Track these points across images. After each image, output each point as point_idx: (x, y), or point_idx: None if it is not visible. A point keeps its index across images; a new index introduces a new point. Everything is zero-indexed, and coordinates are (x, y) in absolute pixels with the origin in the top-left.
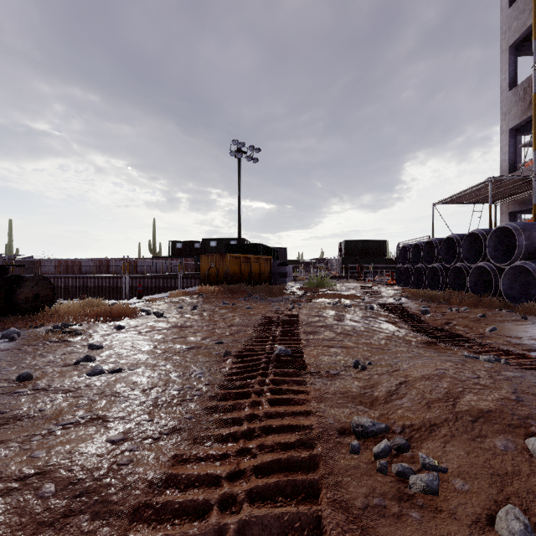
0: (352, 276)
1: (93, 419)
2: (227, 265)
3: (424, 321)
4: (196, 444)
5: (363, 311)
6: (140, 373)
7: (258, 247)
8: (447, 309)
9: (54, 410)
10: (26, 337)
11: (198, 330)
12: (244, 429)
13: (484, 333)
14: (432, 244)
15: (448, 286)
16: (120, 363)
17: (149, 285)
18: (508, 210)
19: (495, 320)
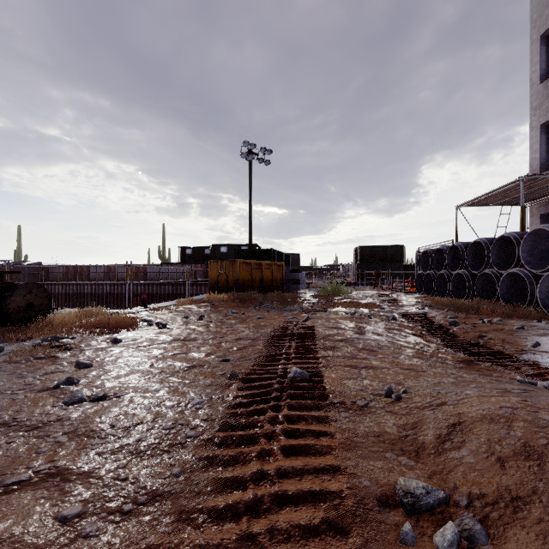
0: (367, 283)
1: (50, 475)
2: (237, 271)
3: (454, 333)
4: (180, 523)
5: (385, 322)
6: (127, 401)
7: (270, 253)
8: (478, 320)
9: (6, 458)
10: (9, 353)
11: (202, 344)
12: (249, 497)
13: (527, 349)
14: (457, 249)
15: (475, 295)
16: (106, 386)
17: (158, 292)
18: (539, 212)
19: (536, 333)
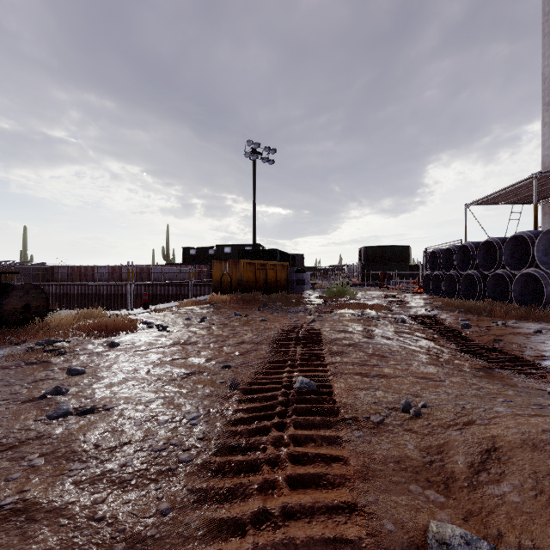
0: (373, 284)
1: (14, 512)
2: (240, 271)
3: (467, 337)
4: None
5: (394, 324)
6: (116, 415)
7: (274, 253)
8: (491, 323)
9: None
10: (0, 357)
11: (203, 348)
12: (248, 548)
13: (548, 355)
14: (466, 249)
15: (487, 296)
16: (96, 397)
17: (162, 292)
18: None
19: None
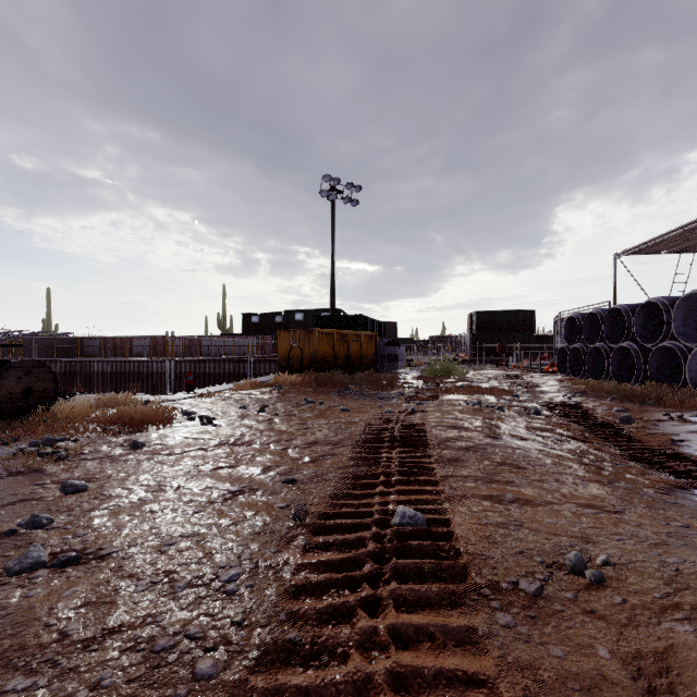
0: (487, 360)
1: None
2: (315, 344)
3: (632, 436)
4: None
5: (525, 417)
6: (111, 569)
7: (358, 320)
8: (662, 415)
9: None
10: None
11: (260, 450)
12: None
13: None
14: (618, 314)
15: (648, 377)
16: (90, 533)
17: (216, 370)
18: None
19: None
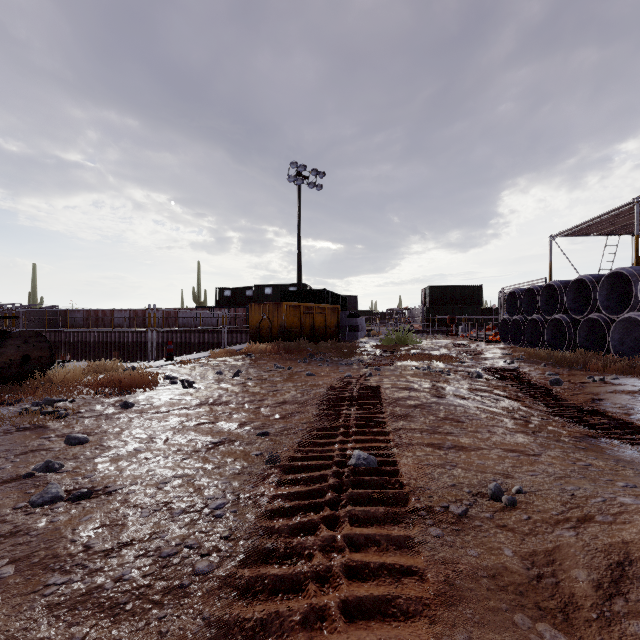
0: (439, 330)
1: None
2: (283, 316)
3: (559, 396)
4: None
5: (468, 380)
6: (118, 501)
7: (322, 294)
8: (586, 378)
9: None
10: None
11: (236, 409)
12: None
13: None
14: (553, 289)
15: (578, 345)
16: (97, 475)
17: (192, 340)
18: None
19: None
